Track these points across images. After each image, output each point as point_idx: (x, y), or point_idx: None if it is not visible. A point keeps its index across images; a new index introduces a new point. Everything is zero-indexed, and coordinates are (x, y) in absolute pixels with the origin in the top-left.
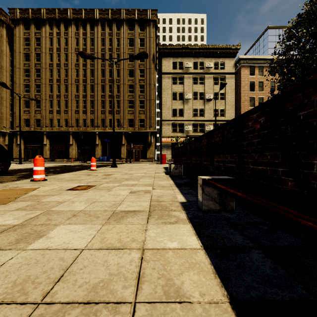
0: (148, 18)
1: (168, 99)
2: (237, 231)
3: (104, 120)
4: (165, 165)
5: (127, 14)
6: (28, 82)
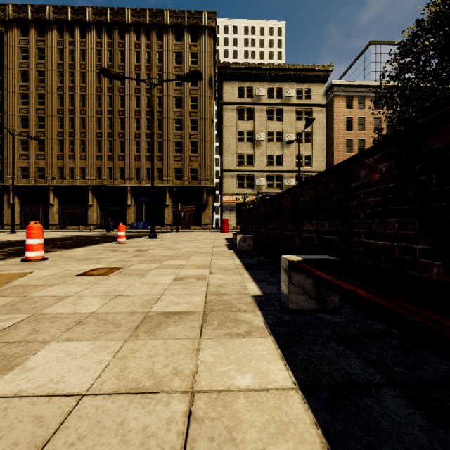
0: (203, 24)
1: (232, 140)
2: (350, 349)
3: (139, 170)
4: (227, 234)
5: (173, 17)
6: (26, 114)
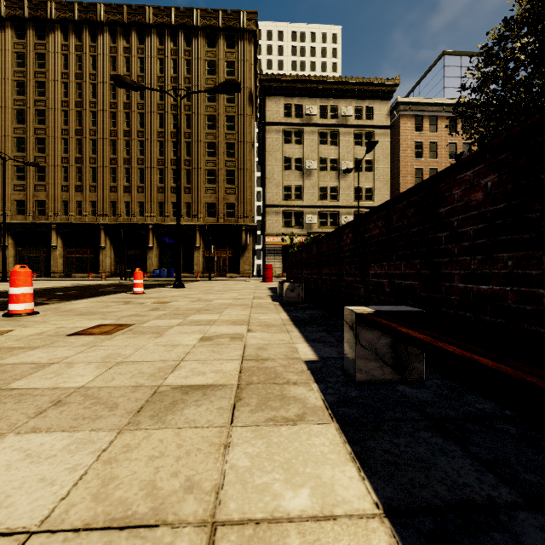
0: (242, 27)
1: (277, 169)
2: (452, 442)
3: (163, 204)
4: (271, 283)
5: (204, 17)
6: (22, 134)
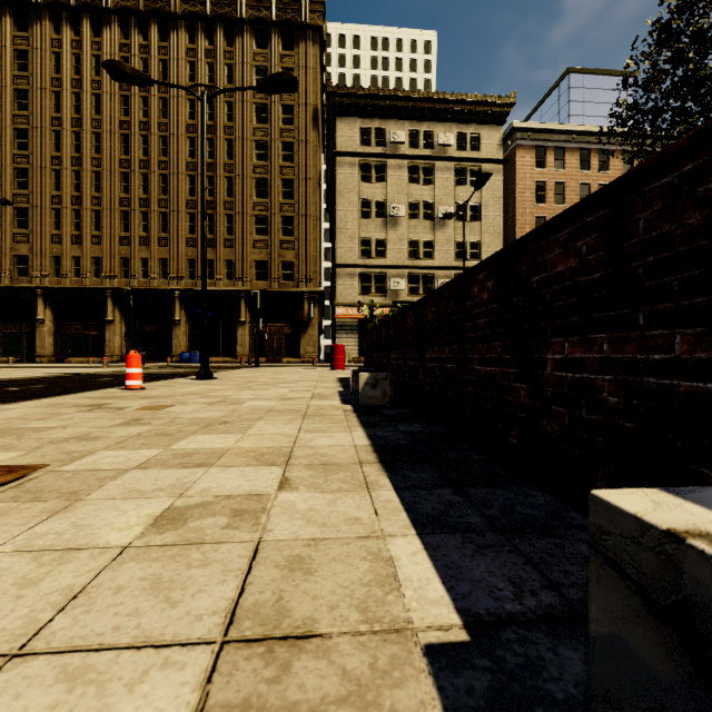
0: (304, 21)
1: (351, 215)
2: None
3: (194, 263)
4: (342, 372)
5: (252, 6)
6: None
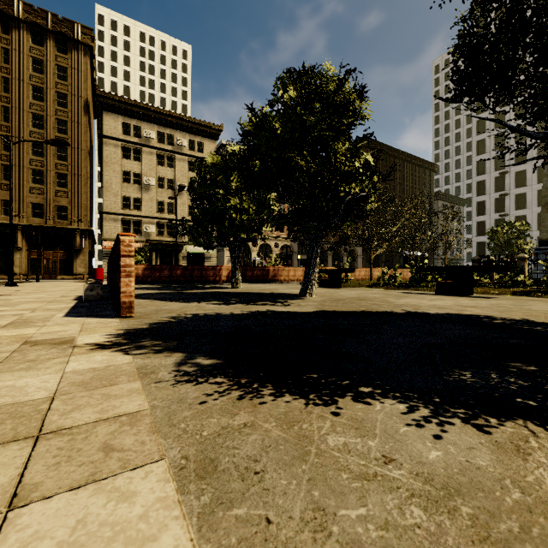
0: (76, 37)
1: (115, 180)
2: None
3: None
4: None
5: (29, 12)
6: None
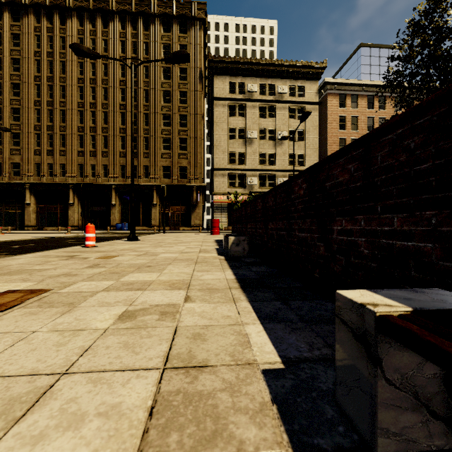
0: (193, 15)
1: (223, 137)
2: None
3: (124, 167)
4: (218, 236)
5: (160, 6)
6: None
